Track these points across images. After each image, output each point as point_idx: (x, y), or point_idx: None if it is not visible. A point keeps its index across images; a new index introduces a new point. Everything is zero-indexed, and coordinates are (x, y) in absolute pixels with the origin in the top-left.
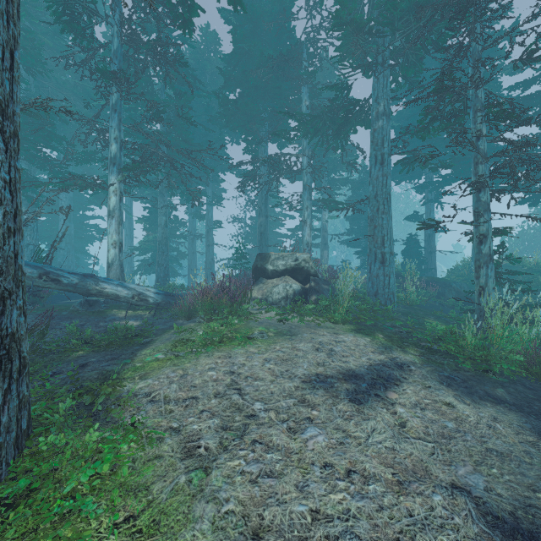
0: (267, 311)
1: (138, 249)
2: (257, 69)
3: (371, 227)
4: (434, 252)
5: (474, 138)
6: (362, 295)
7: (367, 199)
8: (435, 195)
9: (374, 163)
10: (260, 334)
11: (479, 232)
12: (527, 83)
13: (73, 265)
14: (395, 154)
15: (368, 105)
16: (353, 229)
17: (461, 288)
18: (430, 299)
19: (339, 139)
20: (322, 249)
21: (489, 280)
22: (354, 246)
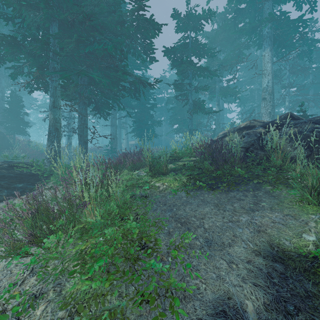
0: None
1: None
2: None
3: None
4: None
5: None
6: None
7: None
8: None
9: None
10: None
11: None
12: None
13: None
14: None
15: None
16: None
17: None
18: None
19: None
20: None
21: None
22: None
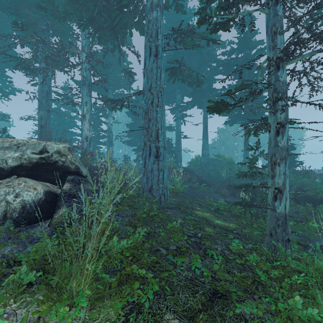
0: None
1: None
2: None
3: (146, 120)
4: (180, 151)
5: (270, 2)
6: (137, 190)
7: (141, 92)
8: (181, 116)
9: (149, 54)
10: None
11: (276, 119)
12: (231, 52)
13: None
14: (168, 49)
15: (143, 4)
16: (132, 133)
17: (199, 174)
18: (183, 183)
19: (116, 36)
20: (108, 146)
21: (286, 180)
22: (132, 145)
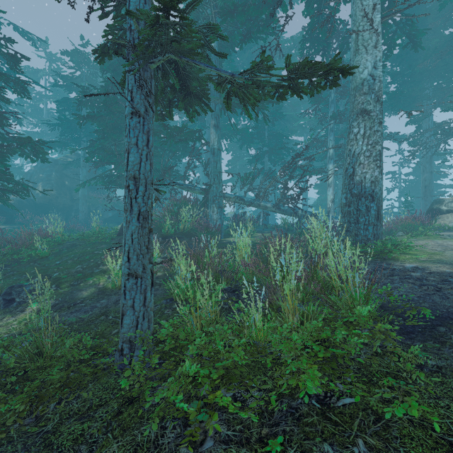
0: (449, 227)
1: (315, 206)
2: (423, 61)
3: None
4: None
5: None
6: None
7: None
8: None
9: None
10: (447, 235)
11: None
12: None
13: (274, 218)
14: None
15: None
16: None
17: None
18: None
19: None
20: None
21: None
22: None
